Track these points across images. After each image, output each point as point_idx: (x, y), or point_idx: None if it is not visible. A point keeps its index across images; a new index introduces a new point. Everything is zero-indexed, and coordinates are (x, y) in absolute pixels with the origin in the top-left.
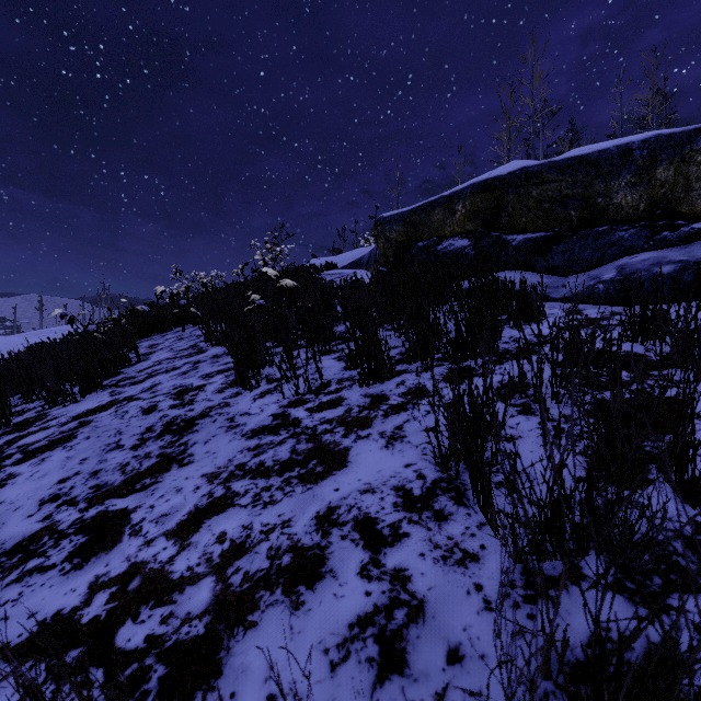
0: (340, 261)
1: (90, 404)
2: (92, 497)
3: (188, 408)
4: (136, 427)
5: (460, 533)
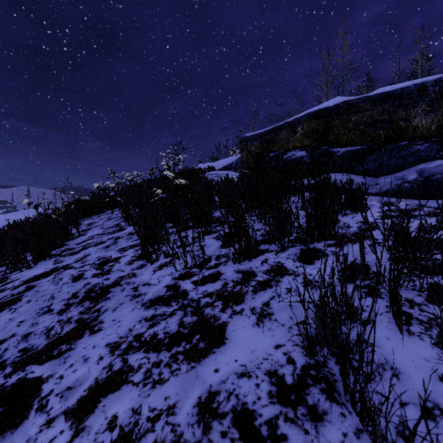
0: (217, 165)
1: (38, 270)
2: (18, 362)
3: (106, 277)
4: (65, 293)
5: (339, 442)
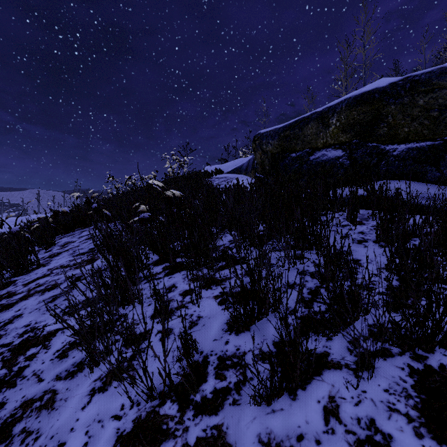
0: (225, 168)
1: None
2: None
3: (2, 396)
4: None
5: None
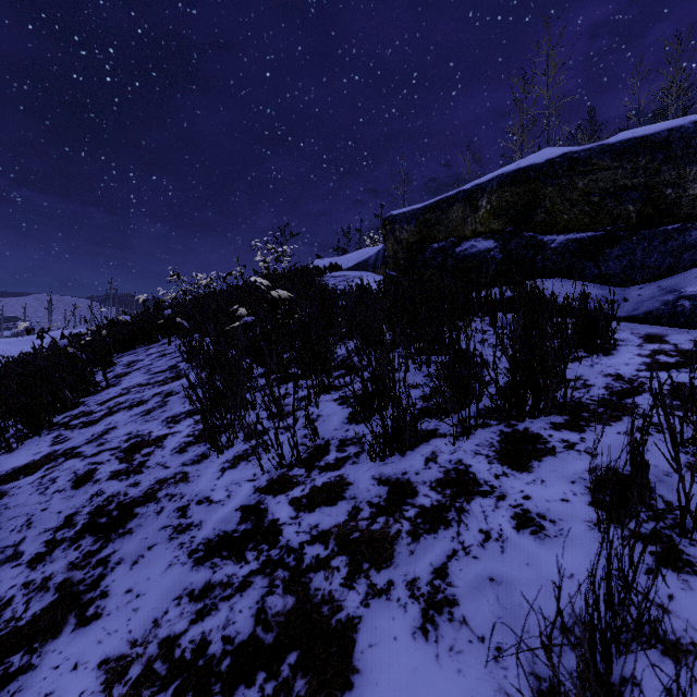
0: (344, 262)
1: (22, 458)
2: None
3: (133, 479)
4: (53, 514)
5: None
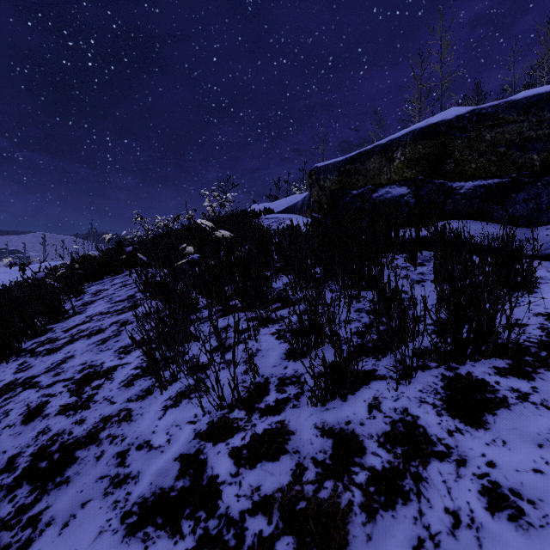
0: (276, 206)
1: None
2: None
3: (80, 415)
4: None
5: None
